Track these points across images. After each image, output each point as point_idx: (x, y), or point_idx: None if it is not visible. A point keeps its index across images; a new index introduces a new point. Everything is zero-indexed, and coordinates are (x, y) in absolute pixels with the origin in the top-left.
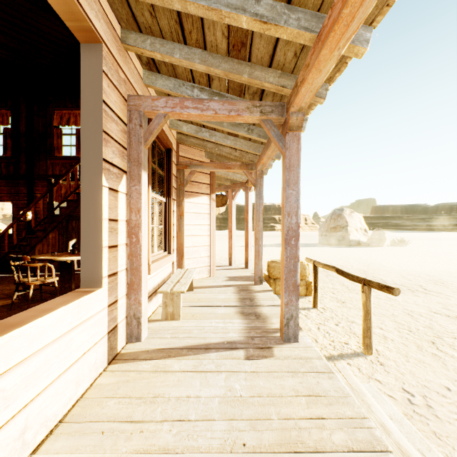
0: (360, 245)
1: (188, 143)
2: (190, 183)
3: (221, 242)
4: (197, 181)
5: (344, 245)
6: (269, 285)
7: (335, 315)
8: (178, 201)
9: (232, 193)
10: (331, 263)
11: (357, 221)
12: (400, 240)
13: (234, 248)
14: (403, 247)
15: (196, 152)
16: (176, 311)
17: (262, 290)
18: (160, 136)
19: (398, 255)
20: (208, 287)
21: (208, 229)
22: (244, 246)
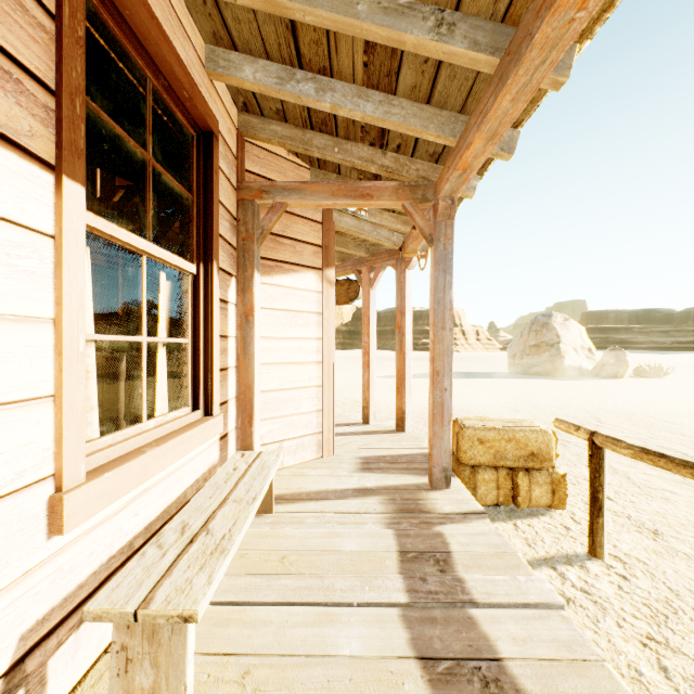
0: (582, 376)
1: (267, 135)
2: (273, 240)
3: (345, 369)
4: (291, 235)
5: (554, 375)
6: (461, 481)
7: (674, 595)
8: (240, 280)
9: (369, 273)
10: (553, 412)
11: (575, 335)
12: (654, 367)
13: (373, 387)
14: (660, 379)
15: (289, 168)
16: (165, 687)
17: (457, 511)
18: (160, 60)
19: (667, 396)
20: (315, 497)
21: (318, 349)
22: (384, 377)
